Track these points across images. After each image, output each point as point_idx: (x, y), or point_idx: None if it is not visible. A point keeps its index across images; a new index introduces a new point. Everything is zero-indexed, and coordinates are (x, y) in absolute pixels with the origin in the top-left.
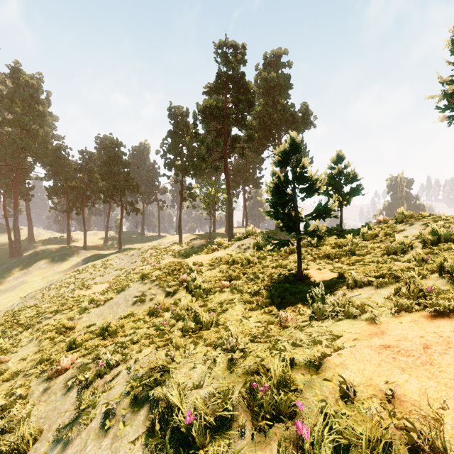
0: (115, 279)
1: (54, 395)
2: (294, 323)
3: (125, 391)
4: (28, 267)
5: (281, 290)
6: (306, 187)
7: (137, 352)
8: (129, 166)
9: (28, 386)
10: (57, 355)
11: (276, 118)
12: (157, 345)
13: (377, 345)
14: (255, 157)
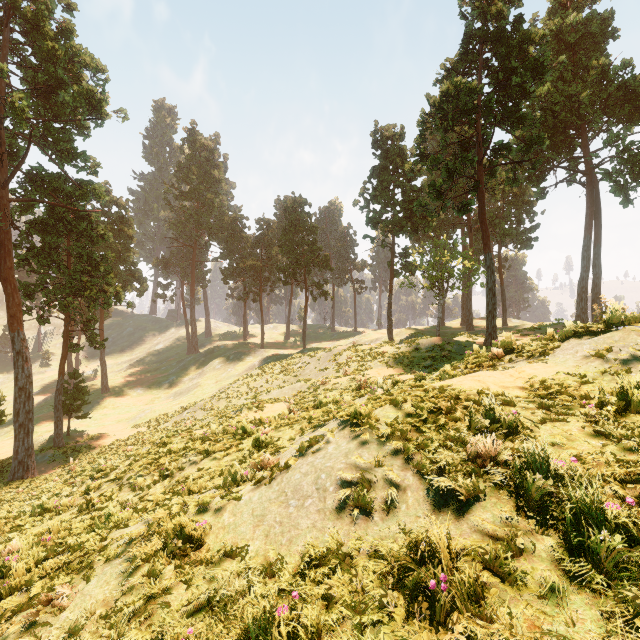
0: (297, 396)
1: None
2: None
3: None
4: (203, 366)
5: None
6: None
7: None
8: (316, 232)
9: None
10: None
11: (585, 99)
12: None
13: None
14: (520, 193)
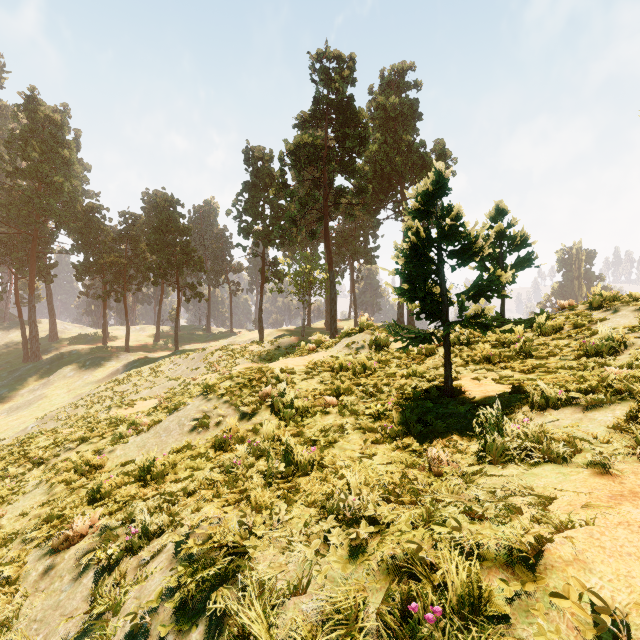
0: (168, 393)
1: (60, 580)
2: (454, 468)
3: (168, 586)
4: (49, 375)
5: (421, 411)
6: (459, 250)
7: (192, 512)
8: (189, 233)
9: (22, 562)
10: (71, 511)
11: (398, 162)
12: (224, 500)
13: (638, 521)
14: (367, 219)
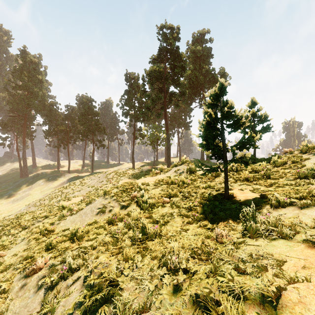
0: (87, 194)
1: (28, 292)
2: (229, 240)
3: (79, 300)
4: (32, 184)
5: (212, 207)
6: (232, 123)
7: (94, 259)
8: (98, 115)
9: (11, 281)
10: (36, 255)
11: (201, 79)
12: (111, 252)
13: None
14: (185, 107)
